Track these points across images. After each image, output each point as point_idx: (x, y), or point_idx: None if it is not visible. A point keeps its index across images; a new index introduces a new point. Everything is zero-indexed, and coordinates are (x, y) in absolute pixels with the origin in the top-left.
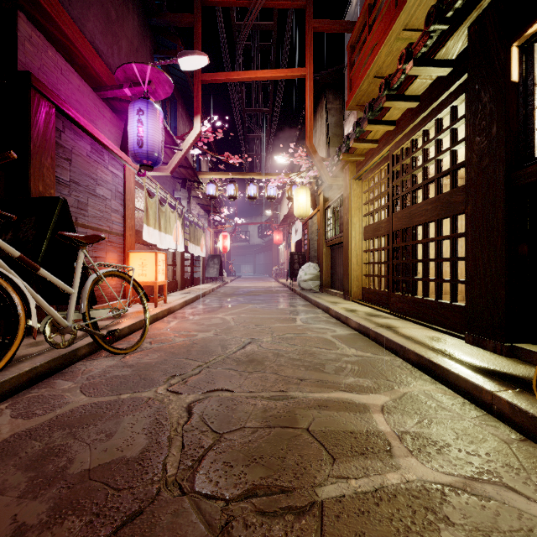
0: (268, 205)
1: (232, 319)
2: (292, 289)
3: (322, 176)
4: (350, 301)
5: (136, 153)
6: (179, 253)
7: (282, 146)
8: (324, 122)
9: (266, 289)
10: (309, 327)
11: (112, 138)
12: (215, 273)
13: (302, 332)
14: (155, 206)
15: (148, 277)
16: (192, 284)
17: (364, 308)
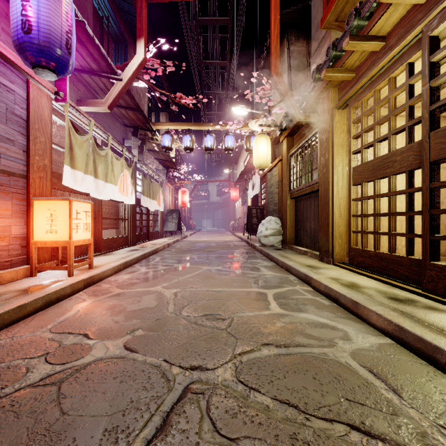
0: (225, 167)
1: (174, 296)
2: (250, 245)
3: (290, 112)
4: (330, 264)
5: (21, 42)
6: (130, 206)
7: (242, 75)
8: (285, 66)
9: (223, 244)
10: (295, 322)
11: (9, 41)
12: (173, 227)
13: (289, 340)
14: (87, 146)
15: (58, 234)
16: (148, 239)
17: (364, 279)
